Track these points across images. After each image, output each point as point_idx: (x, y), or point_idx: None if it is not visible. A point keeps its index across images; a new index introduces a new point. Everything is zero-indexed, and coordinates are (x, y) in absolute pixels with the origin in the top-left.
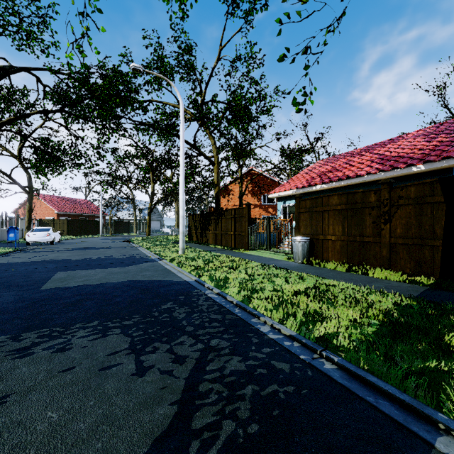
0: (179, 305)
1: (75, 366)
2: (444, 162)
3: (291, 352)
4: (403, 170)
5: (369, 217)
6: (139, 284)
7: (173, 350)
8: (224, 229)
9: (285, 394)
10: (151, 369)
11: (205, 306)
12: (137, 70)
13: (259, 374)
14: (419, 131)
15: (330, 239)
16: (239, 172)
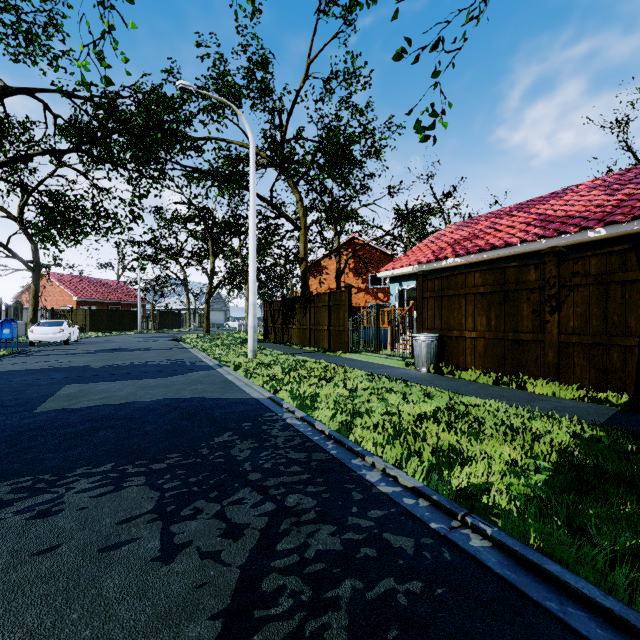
0: (241, 437)
1: (61, 543)
2: (635, 224)
3: (416, 517)
4: (574, 236)
5: (527, 304)
6: (184, 404)
7: (225, 513)
8: (314, 322)
9: (408, 597)
10: (185, 550)
11: (281, 438)
12: (187, 90)
13: (363, 557)
14: (595, 181)
15: (468, 336)
16: (336, 242)
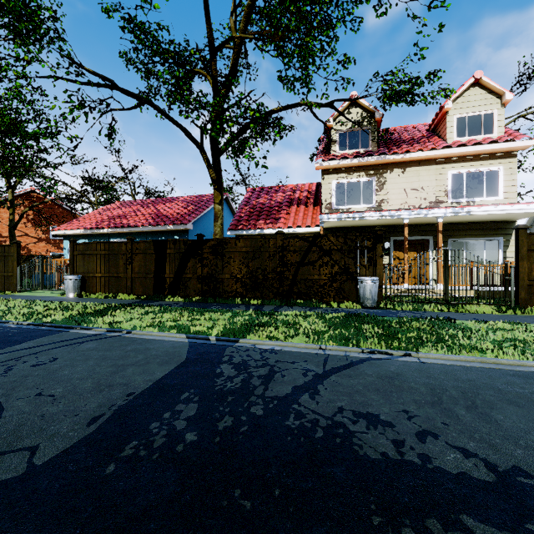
0: None
1: None
2: (182, 226)
3: (25, 328)
4: (163, 227)
5: (122, 260)
6: None
7: None
8: None
9: (13, 334)
10: None
11: None
12: None
13: None
14: (188, 197)
15: (98, 276)
16: (9, 194)
